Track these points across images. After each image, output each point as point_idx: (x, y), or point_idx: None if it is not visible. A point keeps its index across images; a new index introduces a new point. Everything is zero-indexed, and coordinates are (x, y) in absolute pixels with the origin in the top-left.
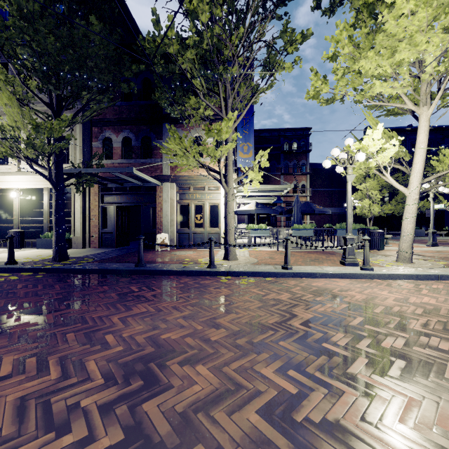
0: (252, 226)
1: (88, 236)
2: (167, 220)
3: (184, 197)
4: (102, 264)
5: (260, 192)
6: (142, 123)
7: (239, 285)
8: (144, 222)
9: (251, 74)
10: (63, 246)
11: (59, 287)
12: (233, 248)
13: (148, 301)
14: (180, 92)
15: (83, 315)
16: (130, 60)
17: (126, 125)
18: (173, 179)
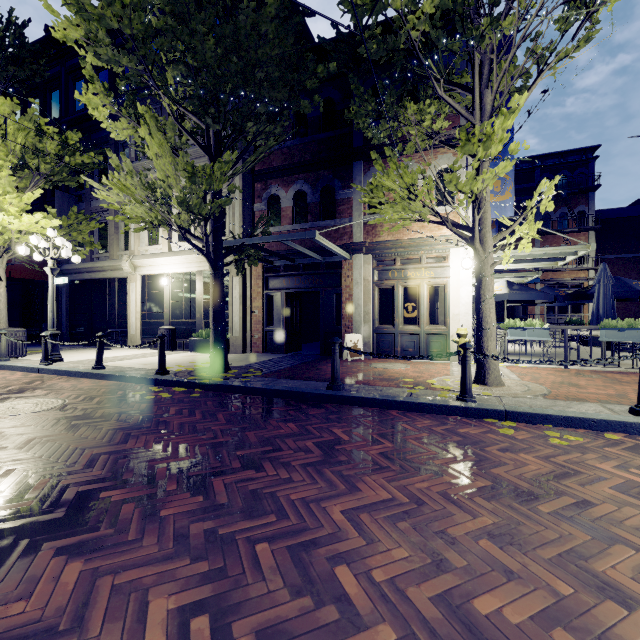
0: (512, 322)
1: (249, 335)
2: (359, 313)
3: (385, 276)
4: (275, 380)
5: (516, 263)
6: (322, 167)
7: (553, 448)
8: (323, 315)
9: (508, 50)
10: (223, 351)
11: (224, 418)
12: (494, 363)
13: (379, 469)
14: (392, 98)
15: (272, 490)
16: (313, 62)
17: (299, 174)
18: (369, 249)
